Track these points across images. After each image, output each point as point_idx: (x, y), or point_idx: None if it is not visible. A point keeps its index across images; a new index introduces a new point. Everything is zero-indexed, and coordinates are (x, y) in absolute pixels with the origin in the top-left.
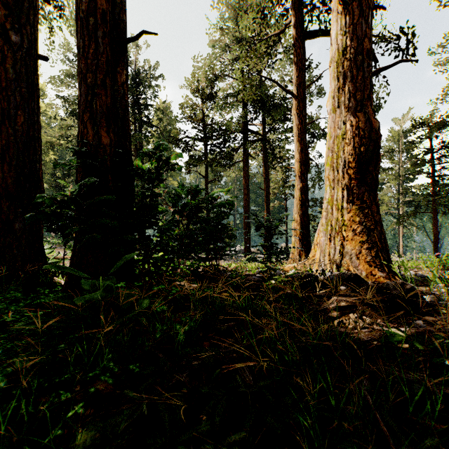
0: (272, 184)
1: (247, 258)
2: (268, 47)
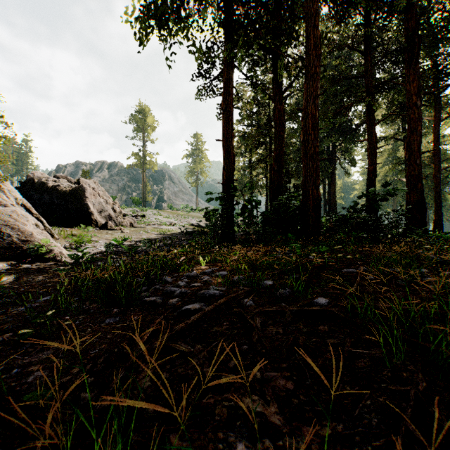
0: None
1: None
2: None
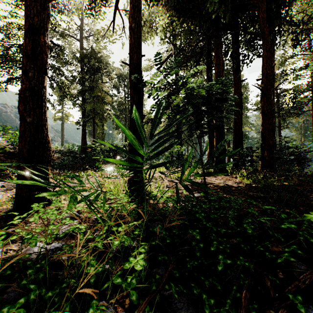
0: None
1: None
2: None
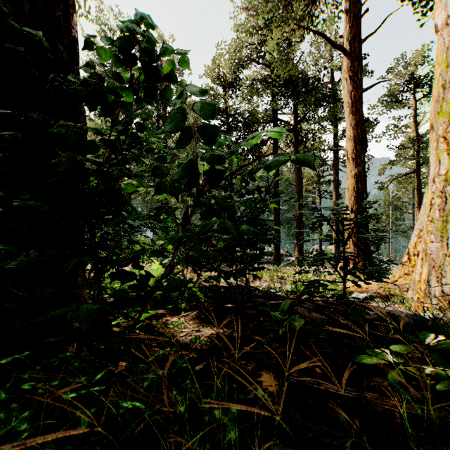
0: (304, 180)
1: (281, 265)
2: (306, 5)
